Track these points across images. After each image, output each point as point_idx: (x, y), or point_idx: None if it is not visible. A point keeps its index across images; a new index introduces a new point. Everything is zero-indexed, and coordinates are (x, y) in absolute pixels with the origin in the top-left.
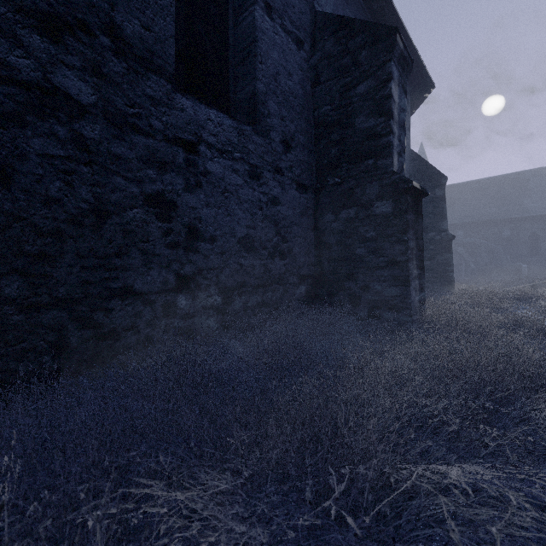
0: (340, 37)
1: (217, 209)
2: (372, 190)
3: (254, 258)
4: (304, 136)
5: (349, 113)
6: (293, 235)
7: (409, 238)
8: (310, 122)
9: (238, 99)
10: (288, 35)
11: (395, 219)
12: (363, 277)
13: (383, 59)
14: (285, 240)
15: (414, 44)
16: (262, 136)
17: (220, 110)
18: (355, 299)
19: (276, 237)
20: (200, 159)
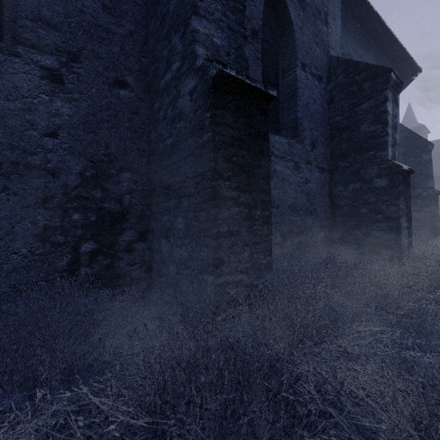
0: (349, 73)
1: (279, 190)
2: (372, 171)
3: (296, 216)
4: (323, 137)
5: (355, 121)
6: (317, 200)
7: (400, 202)
8: (326, 127)
9: (284, 122)
10: (314, 77)
11: (390, 190)
12: (365, 227)
13: (381, 88)
14: (312, 204)
15: (402, 45)
16: (300, 143)
17: (280, 135)
18: (360, 241)
19: (308, 203)
20: (272, 164)
